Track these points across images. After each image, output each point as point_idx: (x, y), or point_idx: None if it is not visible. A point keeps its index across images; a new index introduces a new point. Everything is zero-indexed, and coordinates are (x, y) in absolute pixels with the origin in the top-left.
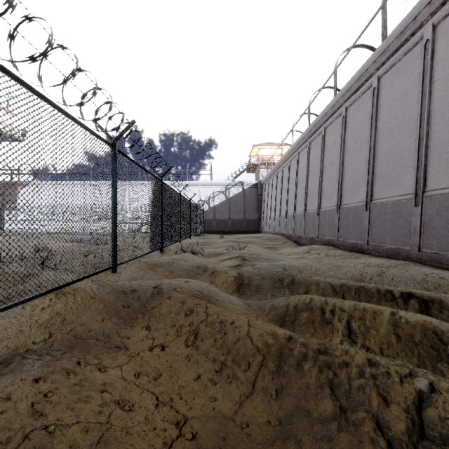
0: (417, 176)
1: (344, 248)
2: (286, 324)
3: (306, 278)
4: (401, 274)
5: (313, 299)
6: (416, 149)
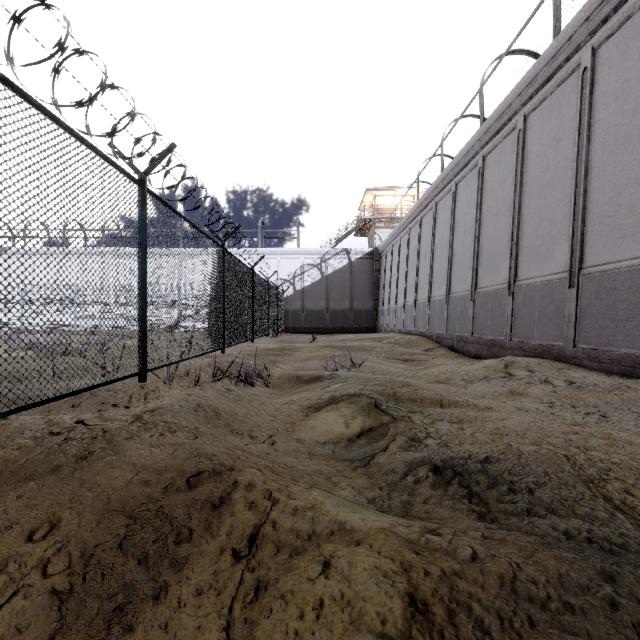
0: None
1: (598, 365)
2: None
3: None
4: None
5: None
6: None
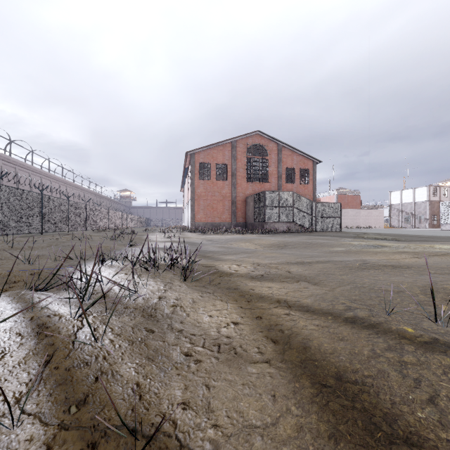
0: None
1: None
2: None
3: None
4: None
5: None
6: None
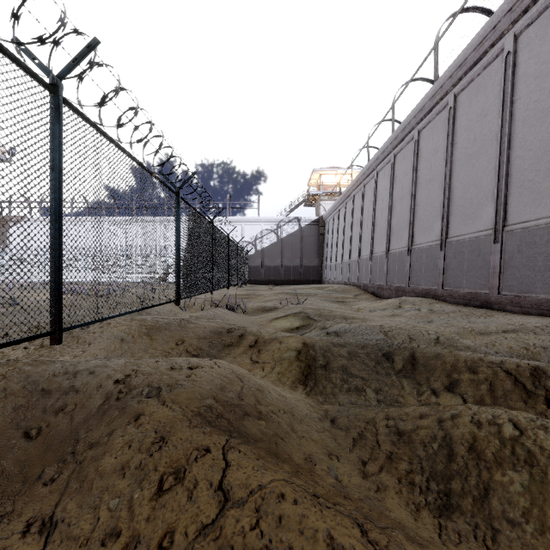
0: None
1: (454, 300)
2: (460, 507)
3: (441, 355)
4: None
5: (527, 430)
6: None
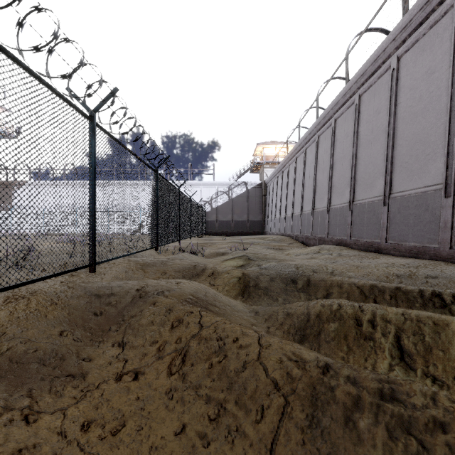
0: (447, 163)
1: (357, 247)
2: (308, 339)
3: (325, 279)
4: (436, 275)
5: (343, 306)
6: (445, 132)
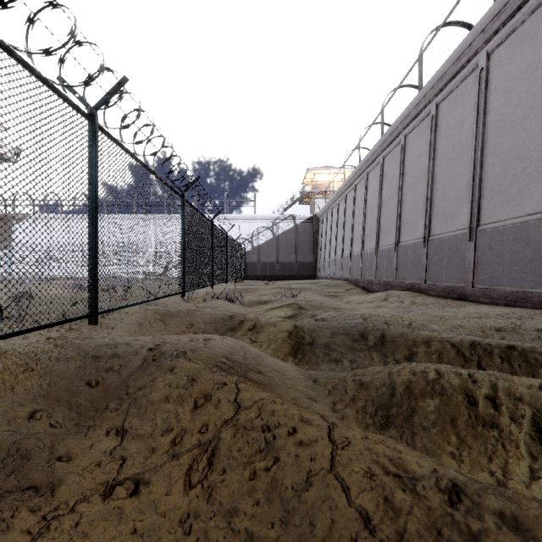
0: None
1: (435, 293)
2: (395, 423)
3: (405, 334)
4: None
5: (444, 374)
6: None
